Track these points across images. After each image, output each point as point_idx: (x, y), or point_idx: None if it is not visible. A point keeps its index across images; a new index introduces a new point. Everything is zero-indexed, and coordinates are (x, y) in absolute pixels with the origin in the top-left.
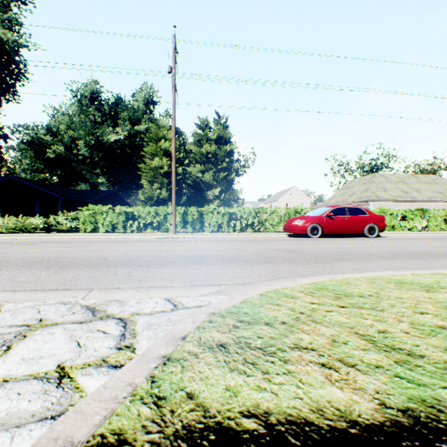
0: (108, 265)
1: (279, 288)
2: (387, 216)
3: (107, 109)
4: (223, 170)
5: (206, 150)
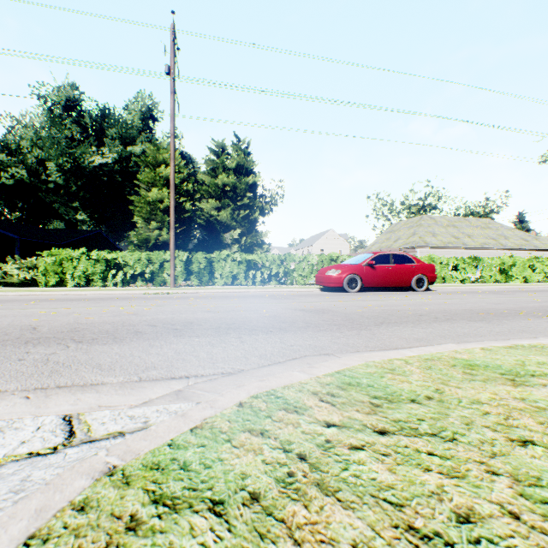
0: (27, 341)
1: (280, 385)
2: (437, 266)
3: (89, 122)
4: (245, 207)
5: (222, 182)
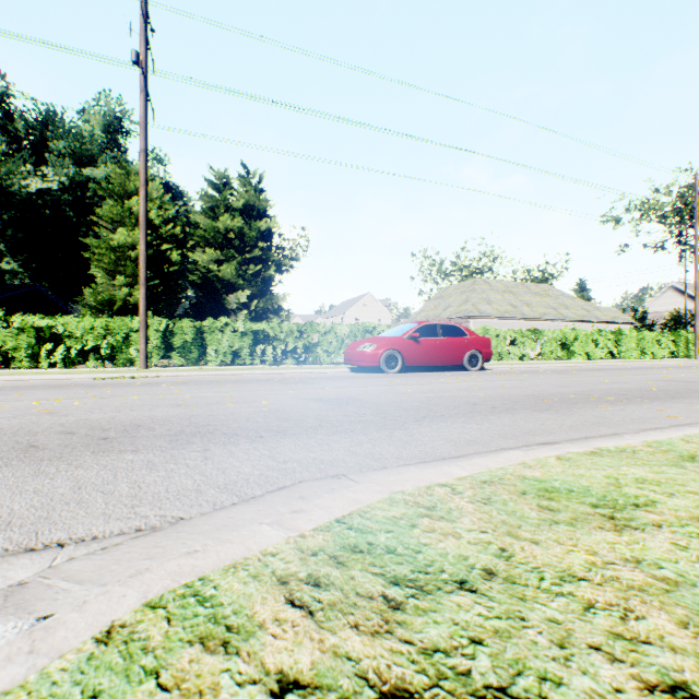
0: None
1: (221, 564)
2: (493, 339)
3: (21, 128)
4: (256, 261)
5: (225, 225)
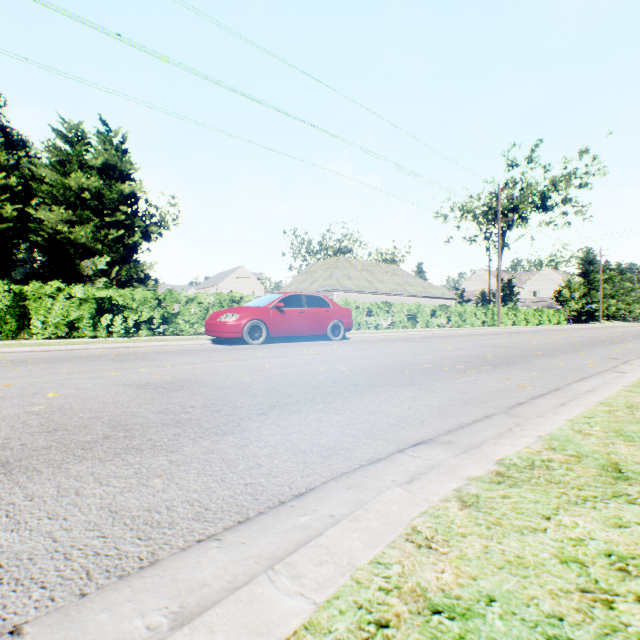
0: None
1: None
2: (353, 311)
3: None
4: (118, 225)
5: (79, 183)
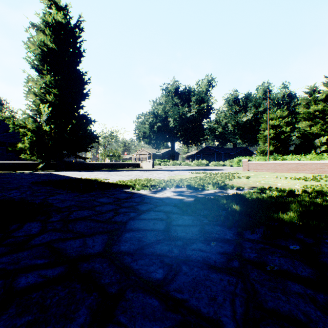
0: None
1: None
2: None
3: (241, 104)
4: None
5: (312, 109)
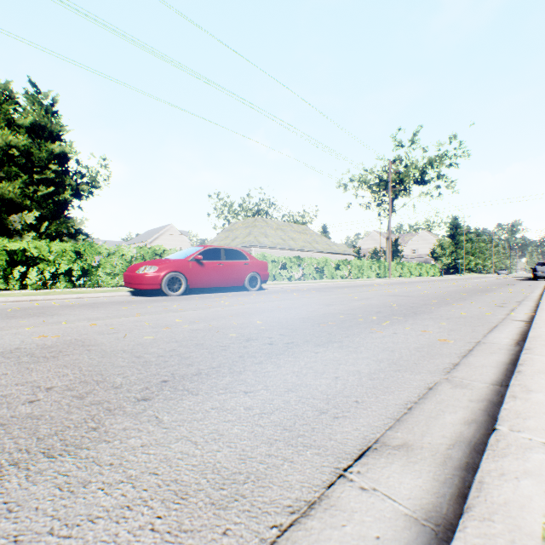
0: None
1: None
2: (269, 264)
3: None
4: (48, 183)
5: (6, 140)
